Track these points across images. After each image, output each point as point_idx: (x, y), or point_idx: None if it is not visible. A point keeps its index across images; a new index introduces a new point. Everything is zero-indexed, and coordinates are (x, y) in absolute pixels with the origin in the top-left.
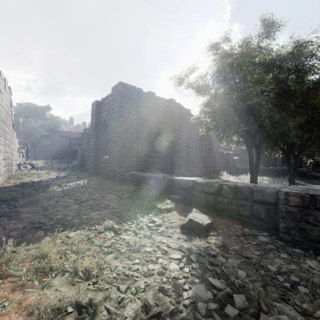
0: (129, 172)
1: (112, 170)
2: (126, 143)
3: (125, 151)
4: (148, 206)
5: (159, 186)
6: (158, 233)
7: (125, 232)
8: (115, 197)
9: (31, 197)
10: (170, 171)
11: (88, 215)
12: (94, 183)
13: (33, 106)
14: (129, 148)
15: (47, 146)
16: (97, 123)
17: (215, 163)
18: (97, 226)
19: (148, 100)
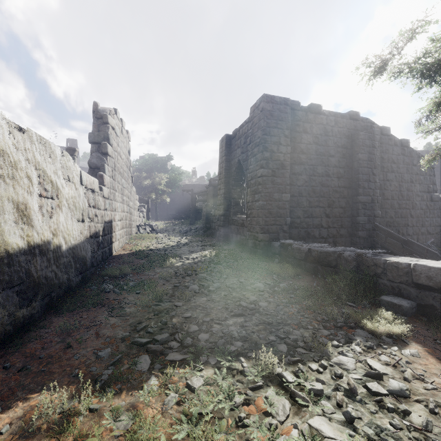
0: (280, 241)
1: (251, 236)
2: (274, 194)
3: (272, 206)
4: (341, 319)
5: (350, 273)
6: (415, 429)
7: (317, 402)
8: (264, 287)
9: (144, 274)
10: (348, 241)
11: (224, 325)
12: (225, 256)
13: (154, 157)
14: (278, 201)
15: (169, 204)
16: (228, 167)
17: None
18: (245, 361)
19: (310, 119)
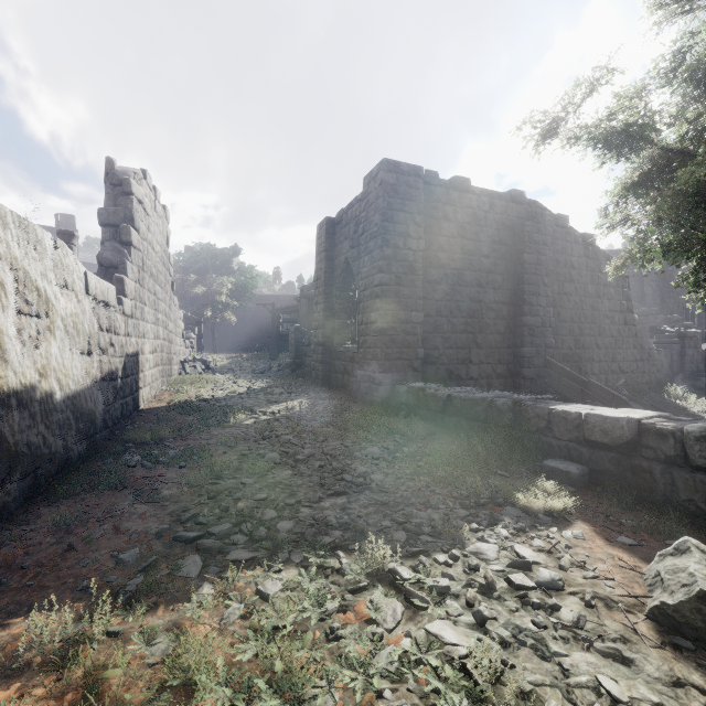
0: (408, 385)
1: (365, 377)
2: (399, 312)
3: (396, 330)
4: (485, 494)
5: (504, 428)
6: (563, 627)
7: (440, 603)
8: (380, 453)
9: (193, 437)
10: (509, 383)
11: (317, 509)
12: (324, 408)
13: (210, 249)
14: (406, 323)
15: (235, 326)
16: (329, 269)
17: (640, 361)
18: (344, 556)
19: (453, 199)
